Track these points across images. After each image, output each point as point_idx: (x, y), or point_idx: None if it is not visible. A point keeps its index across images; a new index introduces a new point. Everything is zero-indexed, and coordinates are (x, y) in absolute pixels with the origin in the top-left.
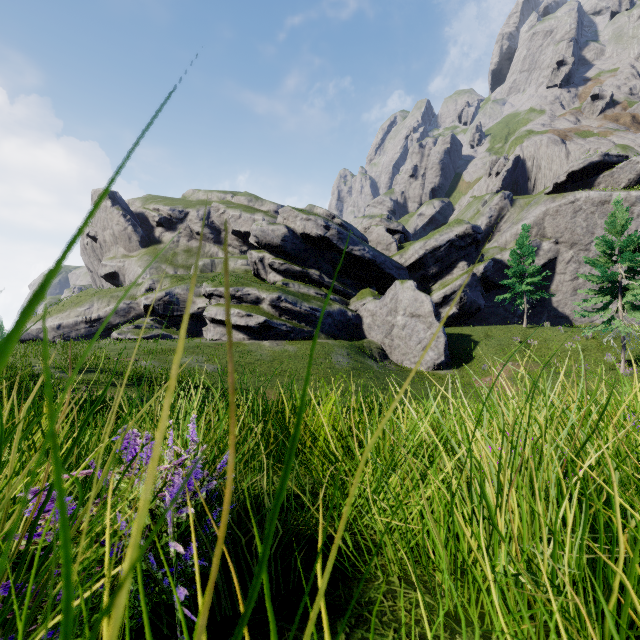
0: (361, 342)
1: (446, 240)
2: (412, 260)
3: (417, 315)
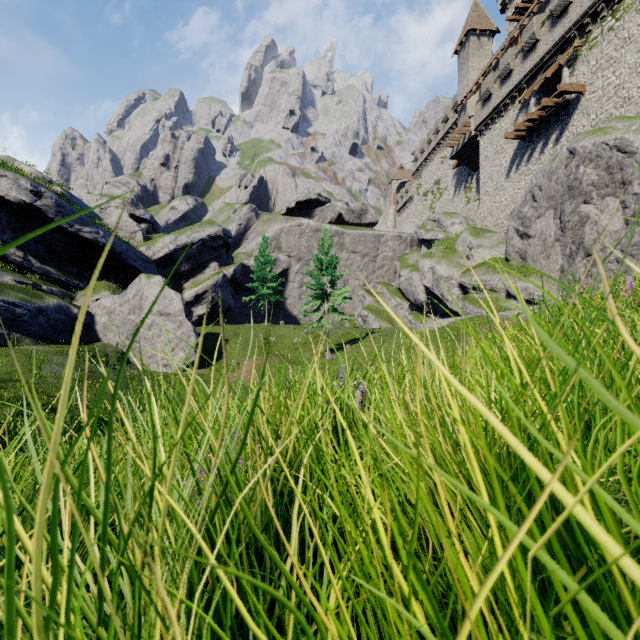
0: (93, 346)
1: (198, 238)
2: (162, 254)
3: (166, 313)
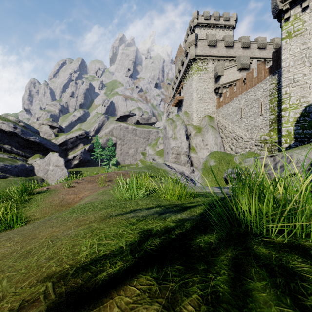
0: (33, 177)
1: (75, 136)
2: (60, 142)
3: (58, 166)
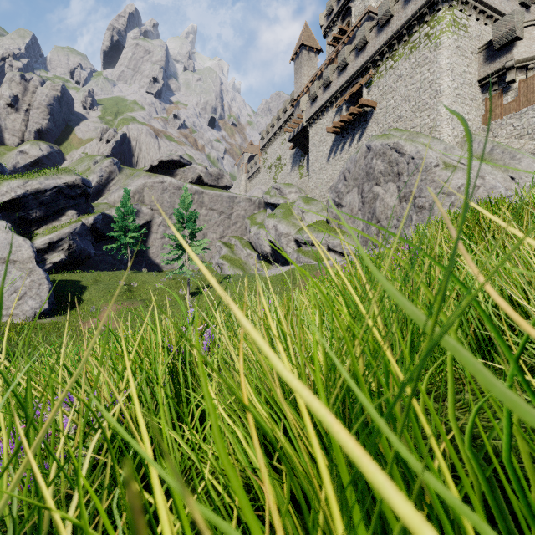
0: None
1: (53, 185)
2: (7, 198)
3: (12, 261)
